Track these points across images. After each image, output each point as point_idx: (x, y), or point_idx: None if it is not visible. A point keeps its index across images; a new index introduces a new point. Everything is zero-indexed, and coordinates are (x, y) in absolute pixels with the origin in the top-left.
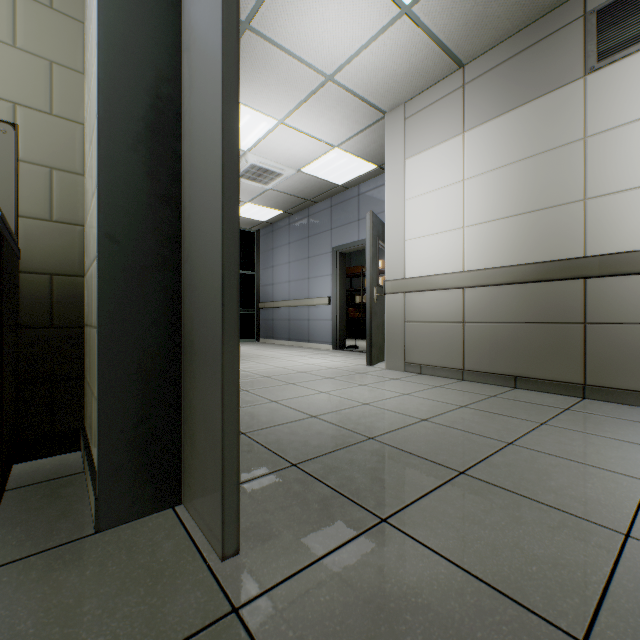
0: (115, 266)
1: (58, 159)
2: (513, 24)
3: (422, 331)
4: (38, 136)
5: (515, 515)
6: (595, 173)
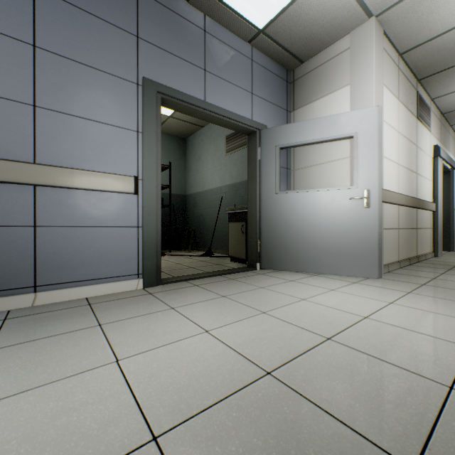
0: None
1: None
2: (419, 65)
3: (387, 236)
4: None
5: None
6: (417, 163)
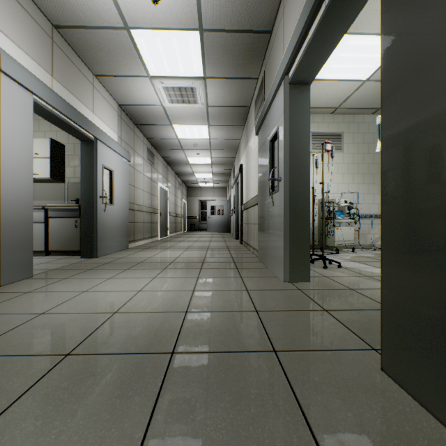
0: None
1: None
2: None
3: None
4: None
5: (206, 327)
6: None
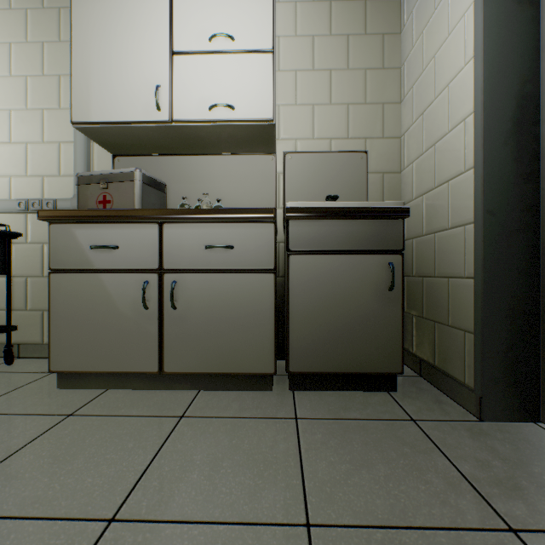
0: (492, 233)
1: (386, 166)
2: None
3: None
4: (376, 155)
5: None
6: None
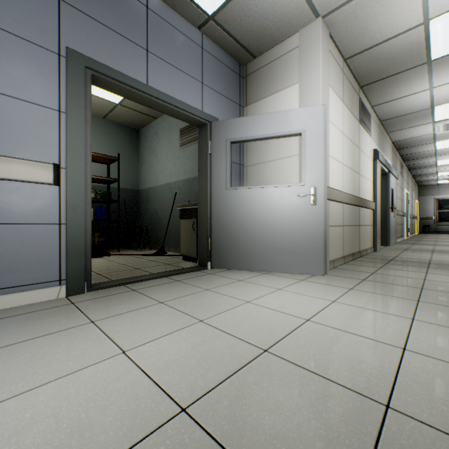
0: None
1: None
2: (361, 72)
3: (333, 233)
4: None
5: None
6: (360, 165)
